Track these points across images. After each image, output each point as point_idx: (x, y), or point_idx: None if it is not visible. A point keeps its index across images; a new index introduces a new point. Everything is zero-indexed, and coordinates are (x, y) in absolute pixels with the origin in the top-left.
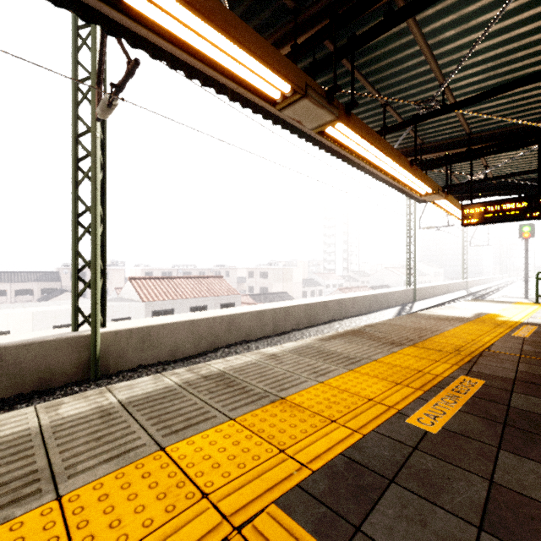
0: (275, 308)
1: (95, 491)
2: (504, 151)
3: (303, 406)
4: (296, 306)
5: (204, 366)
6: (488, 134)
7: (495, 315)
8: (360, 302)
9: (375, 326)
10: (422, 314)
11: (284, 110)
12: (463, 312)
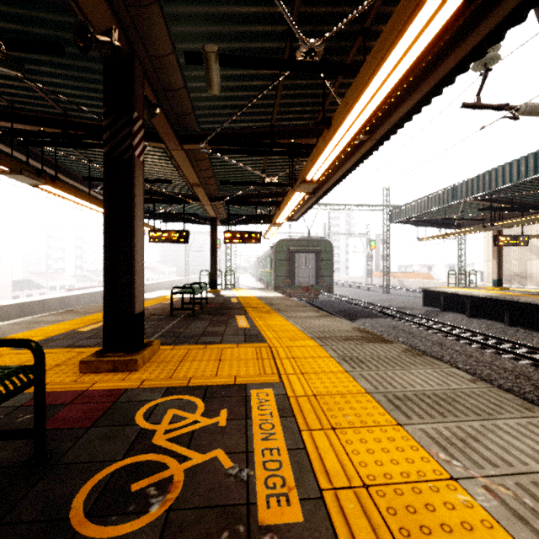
0: None
1: None
2: (169, 203)
3: (20, 336)
4: (6, 306)
5: None
6: (161, 192)
7: (168, 296)
8: (86, 298)
9: (83, 308)
10: None
11: (3, 174)
12: (153, 296)
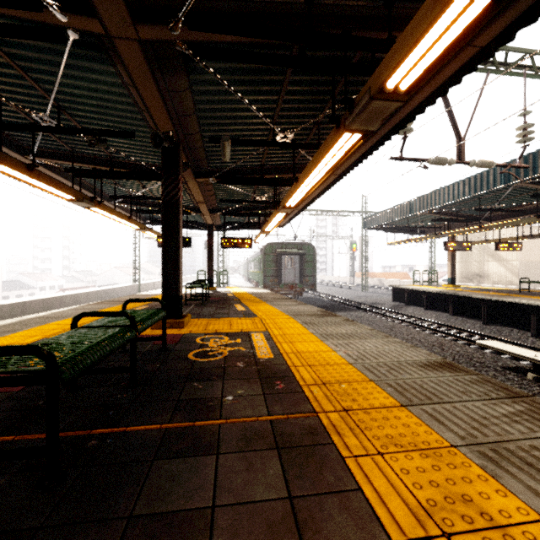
0: (13, 303)
1: (36, 328)
2: None
3: None
4: (34, 301)
5: (22, 318)
6: None
7: None
8: (93, 296)
9: (110, 300)
10: (137, 294)
11: (70, 202)
12: (159, 292)
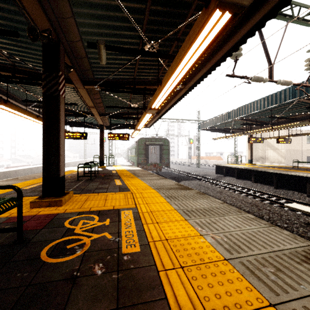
0: None
1: None
2: (75, 116)
3: None
4: None
5: None
6: (70, 110)
7: (75, 170)
8: (21, 172)
9: (22, 177)
10: None
11: None
12: (65, 170)
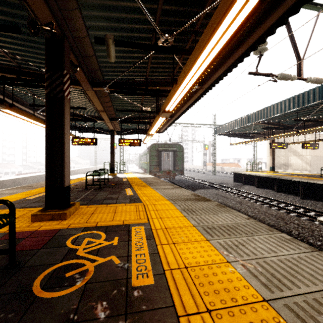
0: None
1: None
2: (85, 121)
3: None
4: None
5: None
6: (79, 114)
7: (84, 177)
8: (30, 179)
9: (30, 185)
10: None
11: None
12: (74, 177)
